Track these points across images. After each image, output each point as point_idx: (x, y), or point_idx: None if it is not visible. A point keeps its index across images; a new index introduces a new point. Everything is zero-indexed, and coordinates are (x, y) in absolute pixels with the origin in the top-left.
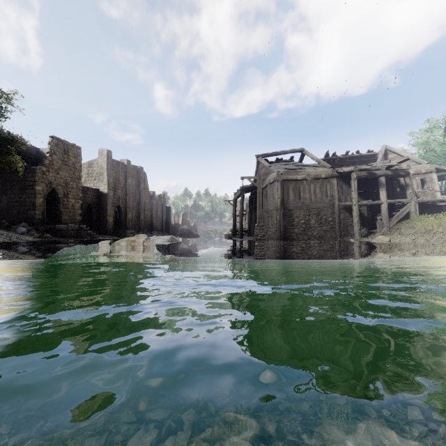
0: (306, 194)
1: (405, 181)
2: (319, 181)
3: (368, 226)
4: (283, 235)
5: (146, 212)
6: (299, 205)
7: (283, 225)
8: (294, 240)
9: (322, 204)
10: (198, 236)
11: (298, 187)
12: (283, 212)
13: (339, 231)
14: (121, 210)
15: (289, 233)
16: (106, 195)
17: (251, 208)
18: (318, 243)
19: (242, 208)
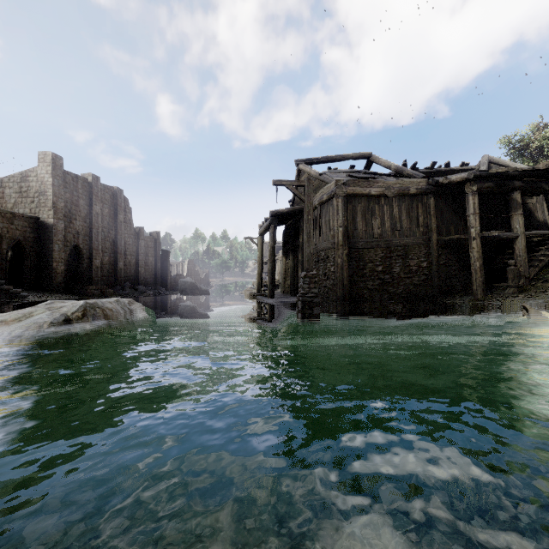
0: (386, 221)
1: None
2: (406, 199)
3: (486, 276)
4: (349, 294)
5: (128, 257)
6: (374, 239)
7: (347, 275)
8: (366, 301)
9: (411, 239)
10: (208, 293)
11: (372, 208)
12: (347, 251)
13: (439, 286)
14: (82, 252)
15: (358, 288)
16: (52, 227)
17: (287, 250)
18: (403, 306)
19: (273, 246)
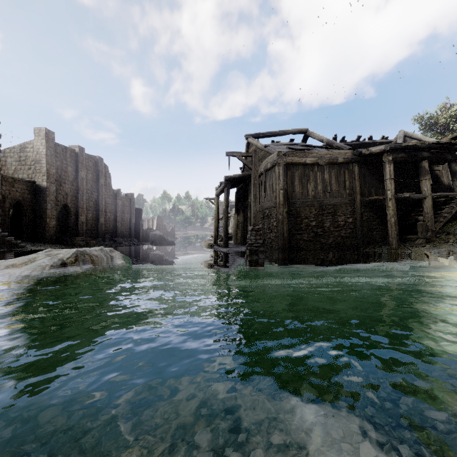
0: (319, 185)
1: (452, 168)
2: (335, 167)
3: (400, 230)
4: (288, 244)
5: (108, 214)
6: (309, 200)
7: (287, 228)
8: (302, 250)
9: (339, 199)
10: (174, 243)
11: (307, 174)
12: (287, 209)
13: (362, 237)
14: (70, 210)
15: (295, 240)
16: (45, 190)
17: (238, 208)
18: (333, 254)
19: (226, 205)
